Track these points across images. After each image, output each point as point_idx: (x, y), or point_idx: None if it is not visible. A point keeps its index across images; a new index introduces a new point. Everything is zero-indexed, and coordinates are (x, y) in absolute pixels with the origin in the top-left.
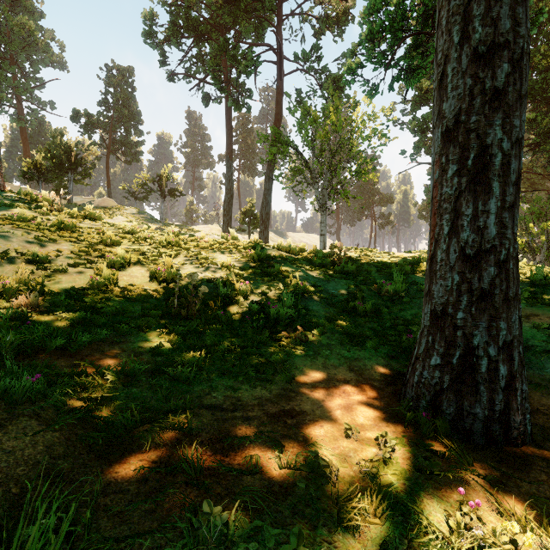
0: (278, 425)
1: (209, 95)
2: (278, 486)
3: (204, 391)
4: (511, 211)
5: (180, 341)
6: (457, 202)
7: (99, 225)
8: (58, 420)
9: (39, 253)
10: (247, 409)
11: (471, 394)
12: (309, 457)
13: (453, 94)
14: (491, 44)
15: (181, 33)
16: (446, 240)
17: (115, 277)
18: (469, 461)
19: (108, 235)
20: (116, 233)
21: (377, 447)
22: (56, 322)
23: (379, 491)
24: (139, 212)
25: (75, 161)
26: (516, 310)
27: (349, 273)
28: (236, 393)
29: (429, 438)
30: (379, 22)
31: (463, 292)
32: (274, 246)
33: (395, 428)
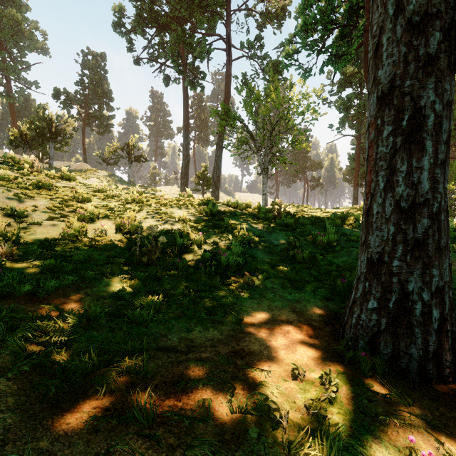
0: (229, 367)
1: (169, 77)
2: (230, 434)
3: (160, 333)
4: (443, 168)
5: (141, 286)
6: (392, 159)
7: (73, 184)
8: (13, 368)
9: (17, 208)
10: (200, 350)
11: (407, 336)
12: (259, 400)
13: (388, 62)
14: (424, 14)
15: (146, 24)
16: (382, 194)
17: (84, 229)
18: (409, 400)
19: (80, 193)
20: (88, 191)
21: (322, 387)
22: (28, 269)
23: (329, 437)
24: (110, 175)
25: (55, 131)
26: (447, 258)
27: (288, 226)
28: (190, 334)
29: (368, 377)
30: (312, 15)
31: (398, 242)
32: (224, 202)
33: (337, 367)
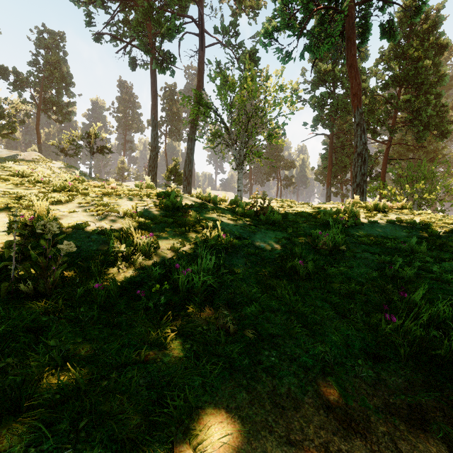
0: None
1: (135, 60)
2: None
3: None
4: None
5: None
6: None
7: None
8: None
9: None
10: None
11: None
12: None
13: None
14: None
15: None
16: None
17: None
18: None
19: None
20: (1, 175)
21: None
22: None
23: None
24: (67, 166)
25: None
26: None
27: (275, 223)
28: None
29: None
30: None
31: None
32: (193, 193)
33: None
